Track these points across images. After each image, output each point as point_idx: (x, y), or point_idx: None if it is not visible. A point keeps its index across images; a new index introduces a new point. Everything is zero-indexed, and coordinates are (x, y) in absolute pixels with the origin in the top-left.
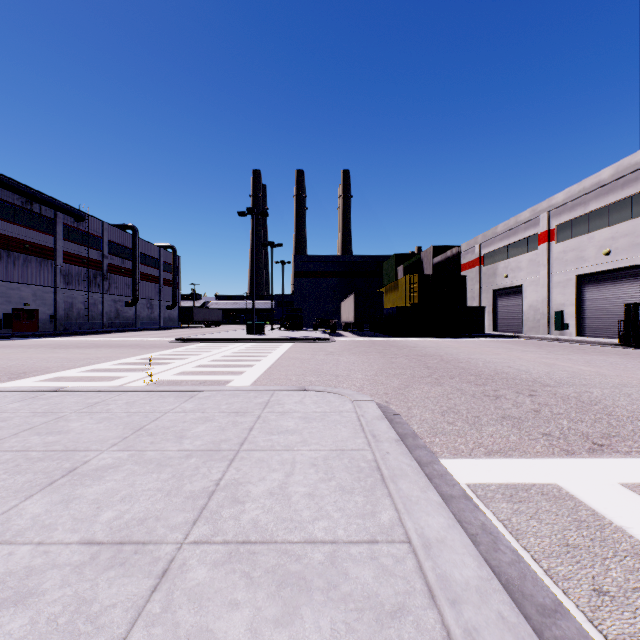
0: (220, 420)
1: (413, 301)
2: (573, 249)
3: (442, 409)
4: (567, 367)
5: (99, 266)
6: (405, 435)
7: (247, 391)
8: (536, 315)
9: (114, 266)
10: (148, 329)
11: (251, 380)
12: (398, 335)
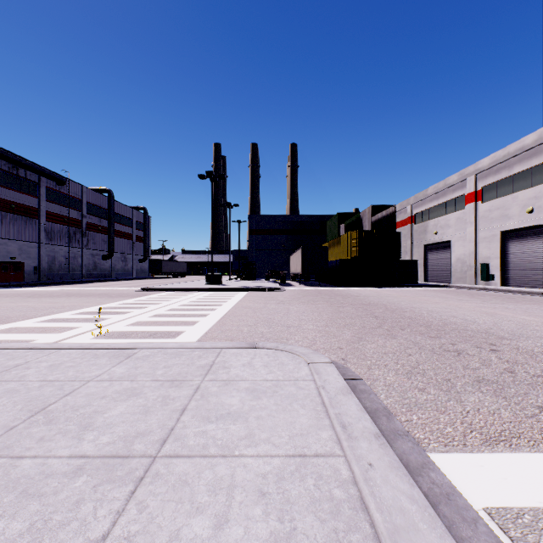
0: (148, 394)
1: (354, 254)
2: (498, 208)
3: (405, 369)
4: (510, 317)
5: (79, 224)
6: (376, 412)
7: (192, 349)
8: (463, 267)
9: (92, 224)
10: (122, 279)
11: (202, 331)
12: (341, 285)
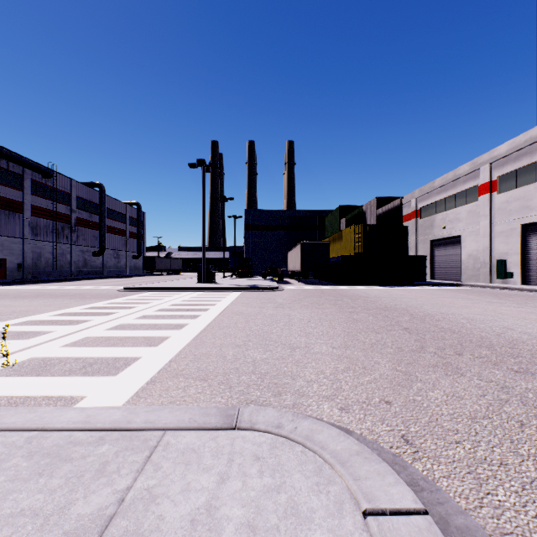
0: None
1: (358, 250)
2: (518, 199)
3: None
4: None
5: (67, 219)
6: None
7: (103, 430)
8: (476, 264)
9: (82, 220)
10: (113, 277)
11: (165, 359)
12: (343, 283)
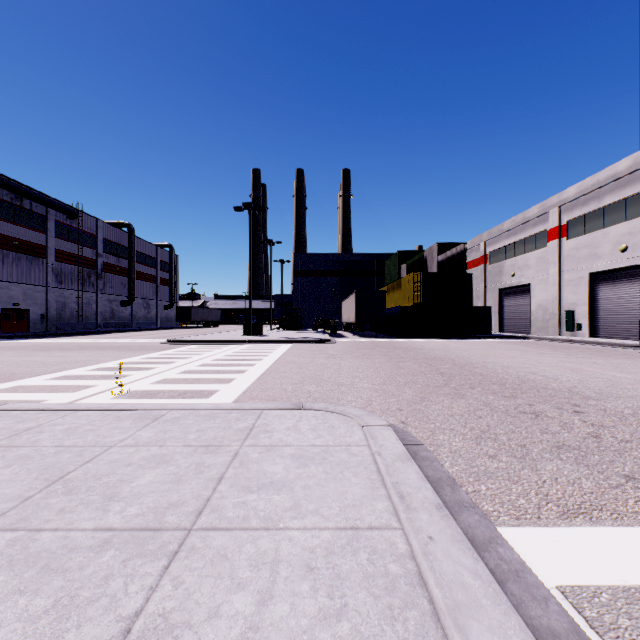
0: (180, 461)
1: (417, 300)
2: (586, 246)
3: (474, 433)
4: (598, 373)
5: (93, 265)
6: (439, 482)
7: (228, 410)
8: (545, 315)
9: (109, 265)
10: (144, 329)
11: (240, 390)
12: (401, 336)
